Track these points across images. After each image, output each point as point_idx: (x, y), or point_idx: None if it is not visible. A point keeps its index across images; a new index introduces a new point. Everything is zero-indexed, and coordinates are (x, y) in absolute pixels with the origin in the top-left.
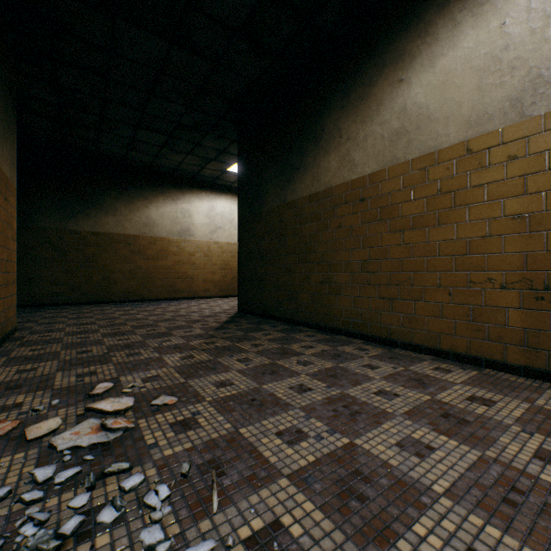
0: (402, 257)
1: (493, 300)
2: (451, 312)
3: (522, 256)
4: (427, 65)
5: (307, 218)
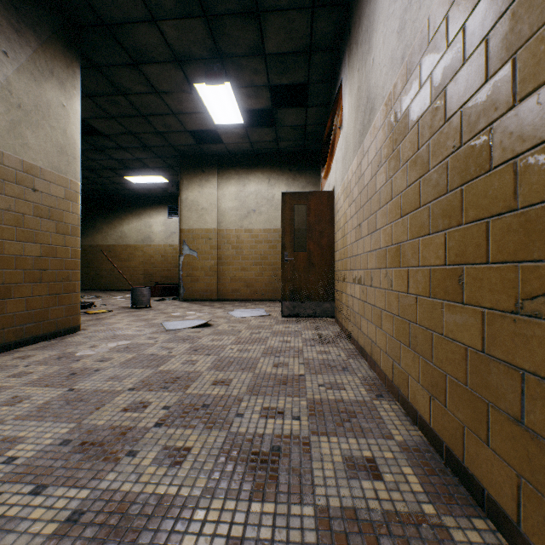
0: (122, 268)
1: (139, 277)
2: (132, 280)
3: (144, 269)
4: (128, 224)
5: (89, 253)
